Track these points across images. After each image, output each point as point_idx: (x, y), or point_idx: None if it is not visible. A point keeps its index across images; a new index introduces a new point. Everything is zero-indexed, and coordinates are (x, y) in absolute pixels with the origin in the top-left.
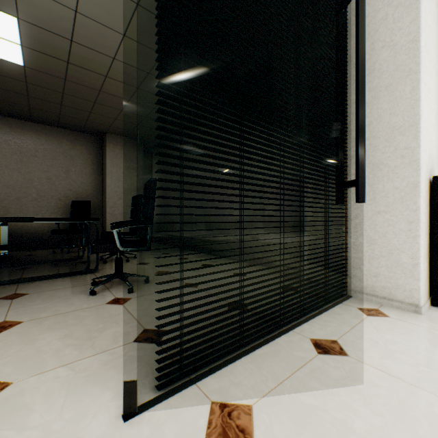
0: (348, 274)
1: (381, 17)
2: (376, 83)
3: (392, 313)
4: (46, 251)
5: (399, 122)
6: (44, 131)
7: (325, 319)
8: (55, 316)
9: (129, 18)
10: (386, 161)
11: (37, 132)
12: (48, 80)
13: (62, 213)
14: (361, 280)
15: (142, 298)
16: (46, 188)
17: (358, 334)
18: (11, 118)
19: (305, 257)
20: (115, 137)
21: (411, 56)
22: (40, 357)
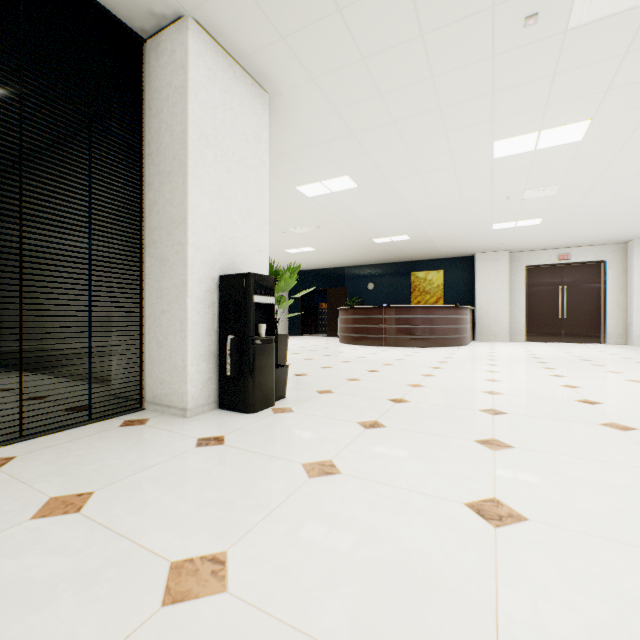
0: (145, 383)
1: (166, 96)
2: (163, 168)
3: (156, 421)
4: None
5: (176, 215)
6: None
7: (52, 437)
8: None
9: None
10: (169, 255)
11: None
12: None
13: None
14: (153, 389)
15: None
16: None
17: (63, 446)
18: None
19: (114, 367)
20: None
21: (183, 148)
22: None
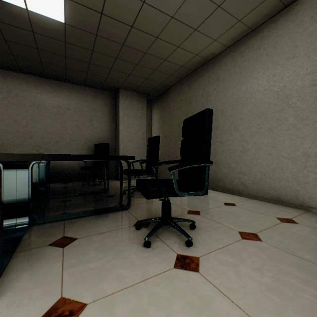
0: None
1: None
2: None
3: None
4: (77, 183)
5: None
6: (75, 89)
7: None
8: (123, 293)
9: None
10: None
11: (69, 90)
12: (82, 37)
13: (87, 153)
14: None
15: (213, 259)
16: (76, 134)
17: None
18: (52, 80)
19: None
20: (125, 91)
21: None
22: None
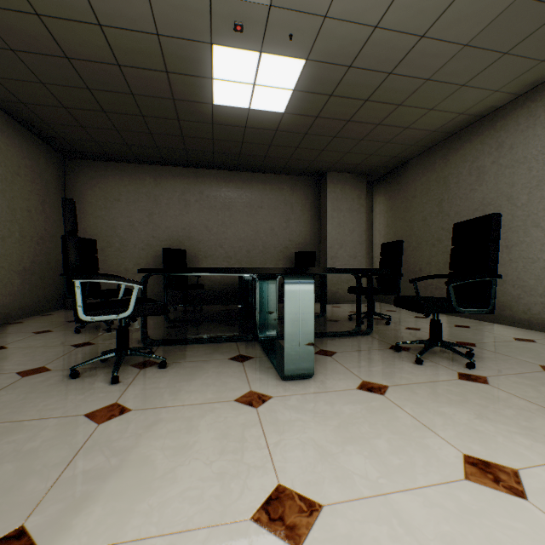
0: None
1: None
2: None
3: None
4: None
5: None
6: (268, 180)
7: None
8: (415, 385)
9: (443, 9)
10: None
11: (262, 182)
12: (298, 122)
13: (283, 265)
14: None
15: (504, 379)
16: (269, 240)
17: None
18: (243, 172)
19: None
20: (335, 175)
21: None
22: (493, 440)
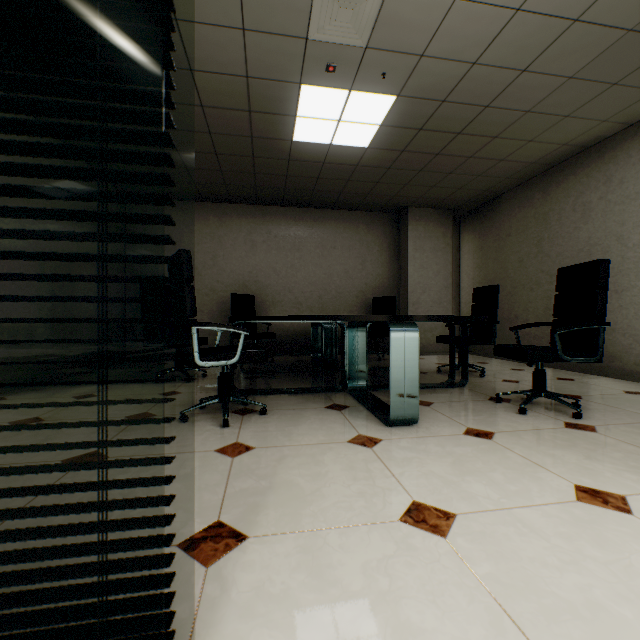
0: None
1: None
2: None
3: None
4: None
5: None
6: (342, 217)
7: None
8: (522, 432)
9: (547, 45)
10: None
11: (335, 220)
12: (381, 157)
13: (358, 312)
14: None
15: (613, 428)
16: (343, 283)
17: None
18: (314, 209)
19: None
20: (417, 211)
21: None
22: (602, 475)
